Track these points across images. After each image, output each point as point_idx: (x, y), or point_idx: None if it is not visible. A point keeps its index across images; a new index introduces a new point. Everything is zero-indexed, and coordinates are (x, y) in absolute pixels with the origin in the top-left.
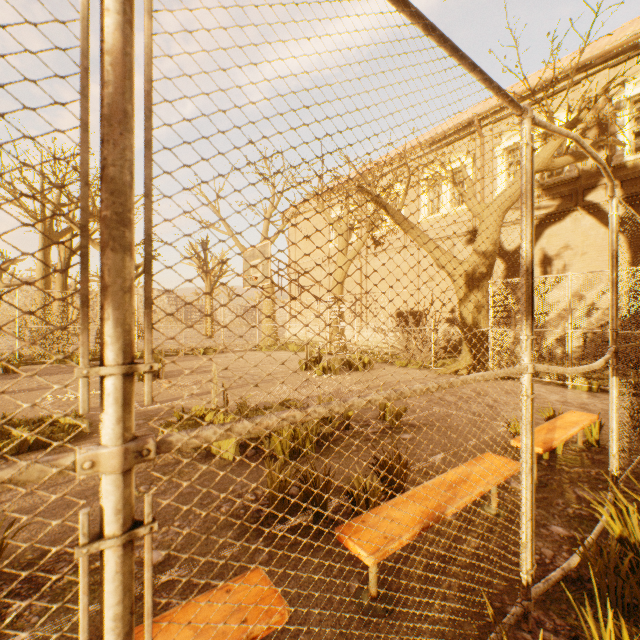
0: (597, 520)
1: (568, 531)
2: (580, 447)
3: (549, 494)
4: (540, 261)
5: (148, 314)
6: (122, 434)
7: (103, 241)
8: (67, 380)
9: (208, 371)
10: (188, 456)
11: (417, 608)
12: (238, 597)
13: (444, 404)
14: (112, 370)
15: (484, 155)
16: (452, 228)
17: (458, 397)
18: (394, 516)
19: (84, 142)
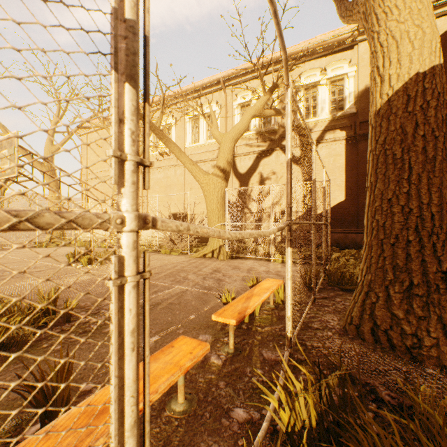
0: (275, 386)
1: (248, 412)
2: (272, 306)
3: (241, 363)
4: (259, 181)
5: None
6: None
7: None
8: None
9: None
10: None
11: None
12: None
13: (185, 282)
14: None
15: (227, 106)
16: (207, 154)
17: (198, 275)
18: None
19: None
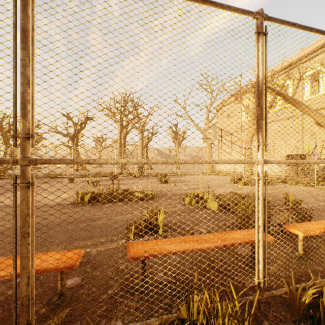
0: None
1: None
2: None
3: None
4: None
5: (266, 133)
6: (262, 157)
7: (258, 118)
8: (135, 182)
9: (186, 181)
10: (197, 207)
11: (323, 261)
12: (252, 232)
13: None
14: (261, 144)
15: None
16: None
17: None
18: (309, 226)
19: (257, 99)
